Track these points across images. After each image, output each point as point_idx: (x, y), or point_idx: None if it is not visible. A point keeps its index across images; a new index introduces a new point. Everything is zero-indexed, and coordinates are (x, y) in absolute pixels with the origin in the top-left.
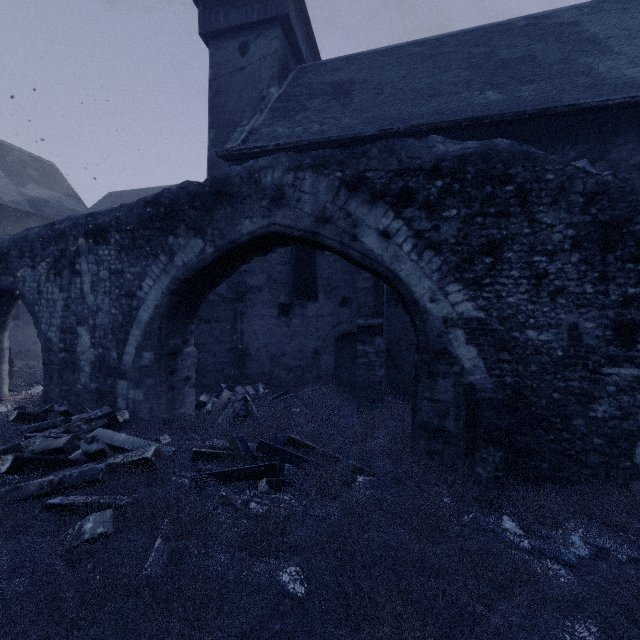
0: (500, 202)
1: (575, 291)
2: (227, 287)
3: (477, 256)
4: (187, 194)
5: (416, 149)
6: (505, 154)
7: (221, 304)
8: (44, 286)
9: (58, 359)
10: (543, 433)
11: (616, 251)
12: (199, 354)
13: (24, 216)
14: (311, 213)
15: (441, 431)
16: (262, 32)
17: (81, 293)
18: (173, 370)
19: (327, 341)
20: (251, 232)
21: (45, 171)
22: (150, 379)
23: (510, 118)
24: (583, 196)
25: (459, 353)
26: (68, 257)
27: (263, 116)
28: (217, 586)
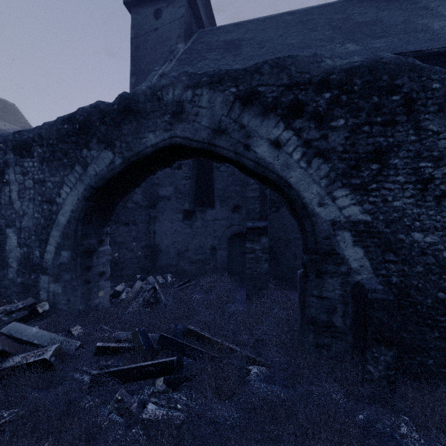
0: (386, 111)
1: None
2: (142, 197)
3: (364, 163)
4: (99, 111)
5: (305, 64)
6: (391, 66)
7: (137, 210)
8: None
9: None
10: (428, 330)
11: None
12: (119, 250)
13: None
14: (208, 126)
15: (329, 326)
16: (172, 1)
17: (9, 199)
18: (88, 266)
19: (222, 239)
20: (154, 144)
21: (7, 109)
22: (67, 275)
23: None
24: None
25: (346, 254)
26: None
27: (172, 64)
28: None
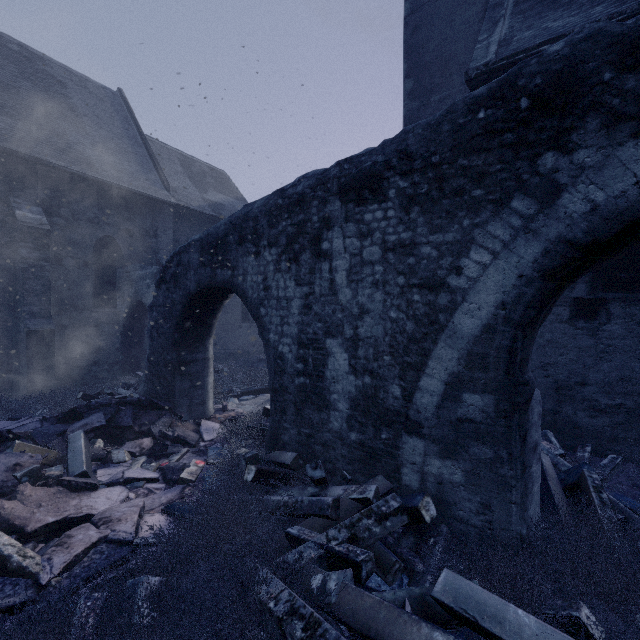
0: None
1: None
2: None
3: None
4: (607, 44)
5: None
6: None
7: None
8: (272, 279)
9: (294, 385)
10: None
11: None
12: None
13: (207, 220)
14: None
15: None
16: None
17: (330, 286)
18: (524, 432)
19: None
20: None
21: (219, 179)
22: (482, 447)
23: None
24: None
25: None
26: (308, 233)
27: (506, 24)
28: None
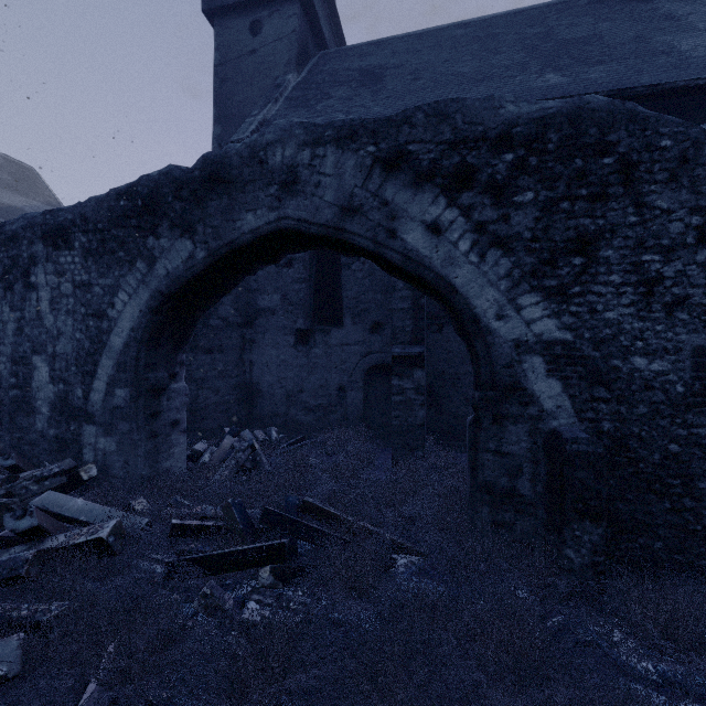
0: (595, 180)
1: (702, 302)
2: (233, 309)
3: (562, 256)
4: (171, 181)
5: (477, 112)
6: (602, 114)
7: (225, 330)
8: None
9: (8, 398)
10: (655, 499)
11: None
12: (198, 391)
13: None
14: (334, 202)
15: (511, 495)
16: (277, 8)
17: (37, 313)
18: (155, 412)
19: (354, 375)
20: (255, 229)
21: (22, 176)
22: (124, 424)
23: None
24: None
25: (537, 389)
26: (21, 266)
27: (278, 106)
28: None
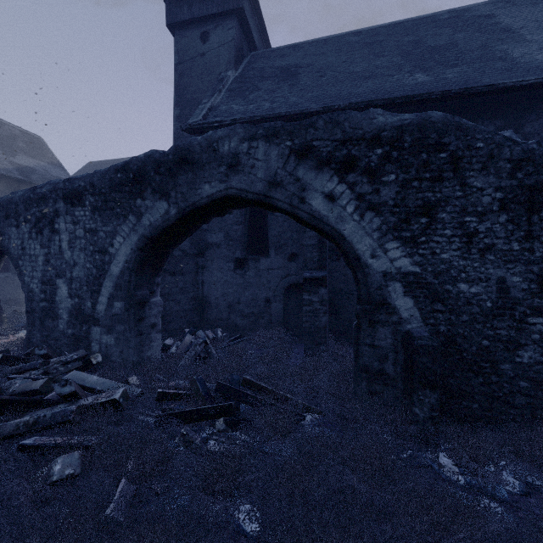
0: (434, 168)
1: (503, 248)
2: (190, 244)
3: (413, 217)
4: (153, 161)
5: (358, 120)
6: (439, 125)
7: (184, 259)
8: (27, 243)
9: (39, 308)
10: (473, 376)
11: (540, 212)
12: (165, 302)
13: (14, 182)
14: (264, 178)
15: (381, 374)
16: (220, 23)
17: (59, 249)
18: (141, 318)
19: (277, 291)
20: (210, 195)
21: (33, 143)
22: (120, 326)
23: (437, 96)
24: (510, 162)
25: (397, 304)
26: (48, 217)
27: (221, 95)
28: (176, 529)
